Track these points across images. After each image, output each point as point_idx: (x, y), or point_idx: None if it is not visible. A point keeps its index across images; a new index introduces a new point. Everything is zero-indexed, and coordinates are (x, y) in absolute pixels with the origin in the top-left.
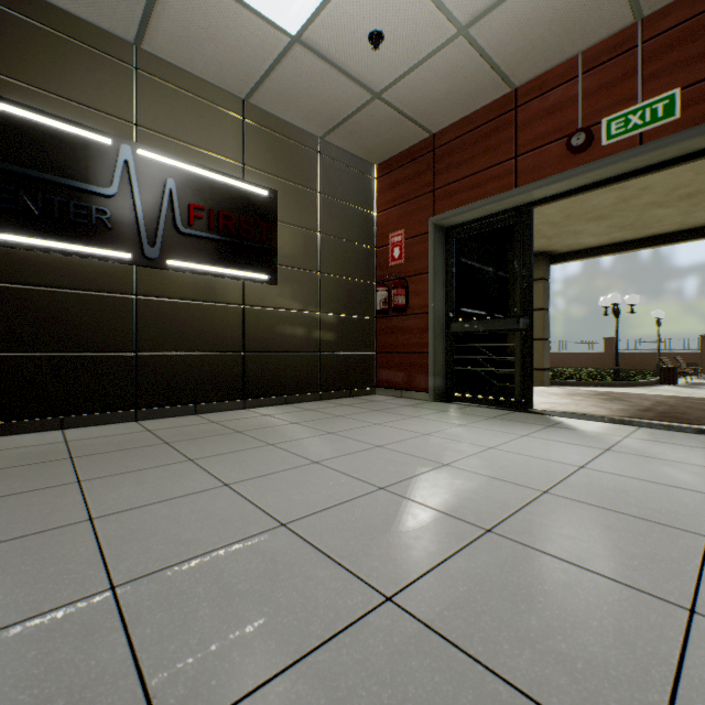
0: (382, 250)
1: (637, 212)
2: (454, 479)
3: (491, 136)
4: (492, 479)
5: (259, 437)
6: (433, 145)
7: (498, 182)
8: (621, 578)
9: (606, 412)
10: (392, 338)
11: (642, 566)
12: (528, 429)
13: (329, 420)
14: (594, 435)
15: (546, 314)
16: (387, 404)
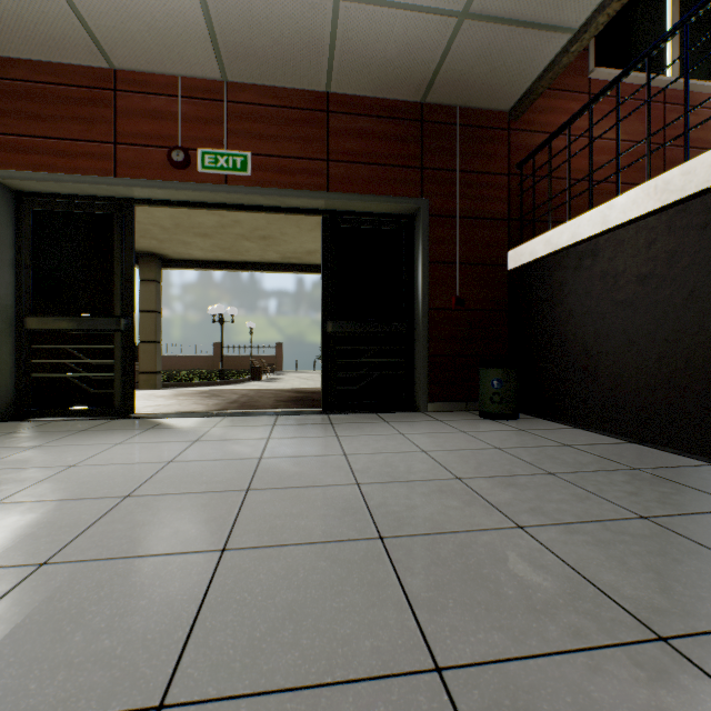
0: None
1: (233, 239)
2: (5, 519)
3: (86, 105)
4: (66, 502)
5: None
6: None
7: (95, 162)
8: (179, 549)
9: (204, 408)
10: None
11: (199, 531)
12: (126, 435)
13: None
14: (189, 430)
15: (160, 317)
16: None
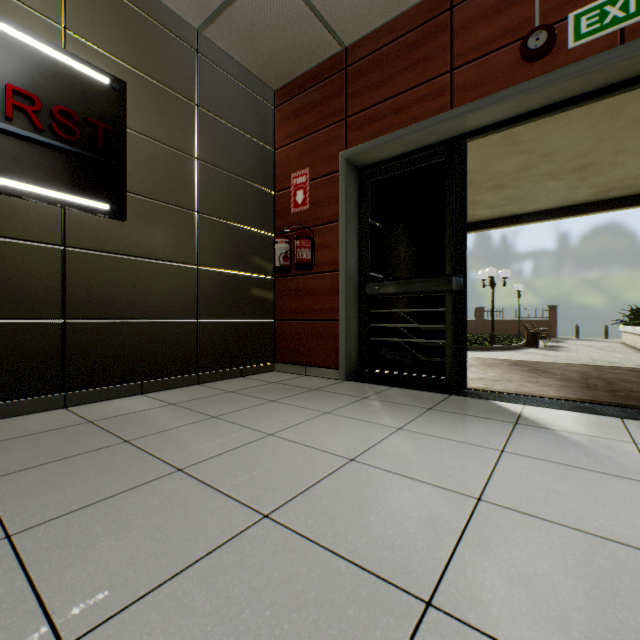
0: (283, 194)
1: (532, 183)
2: None
3: (420, 45)
4: None
5: (5, 503)
6: (345, 62)
7: (428, 103)
8: None
9: (554, 392)
10: (295, 302)
11: None
12: (494, 432)
13: (193, 428)
14: (593, 442)
15: None
16: (287, 388)
